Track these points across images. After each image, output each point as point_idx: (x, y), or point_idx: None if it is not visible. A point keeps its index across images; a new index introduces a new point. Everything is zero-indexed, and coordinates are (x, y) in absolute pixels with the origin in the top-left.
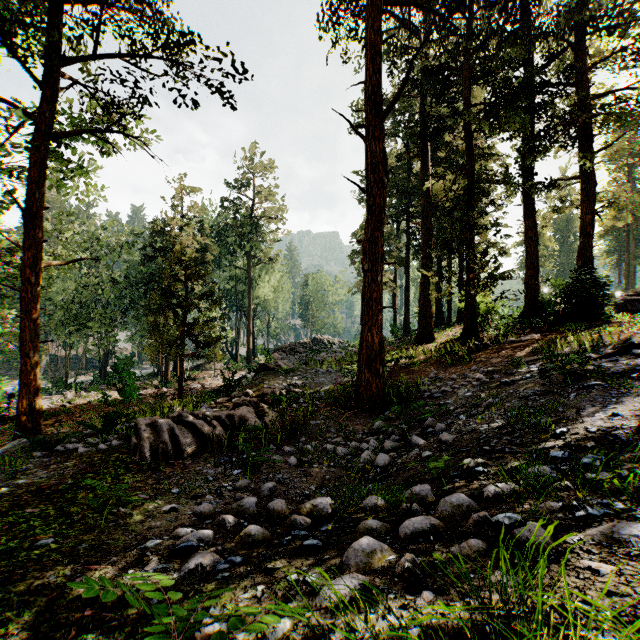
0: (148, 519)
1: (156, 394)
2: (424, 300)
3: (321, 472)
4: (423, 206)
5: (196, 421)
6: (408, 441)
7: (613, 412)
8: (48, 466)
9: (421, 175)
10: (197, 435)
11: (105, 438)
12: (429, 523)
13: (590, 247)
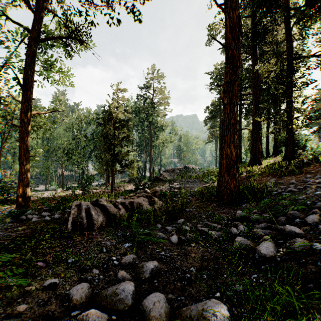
0: (20, 298)
1: (100, 191)
2: (254, 139)
3: (199, 252)
4: (253, 81)
5: (107, 204)
6: (277, 229)
7: None
8: (8, 229)
9: (252, 63)
10: (106, 214)
11: (53, 213)
12: None
13: None
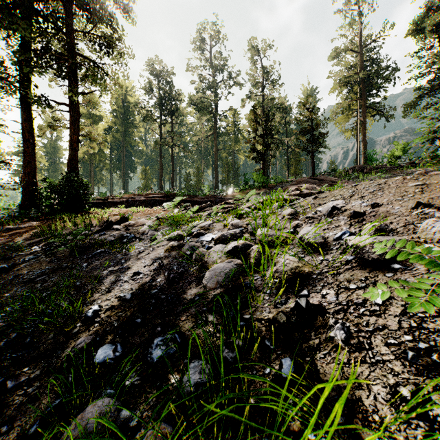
0: None
1: None
2: None
3: None
4: None
5: None
6: None
7: (136, 271)
8: None
9: None
10: None
11: None
12: None
13: (77, 159)
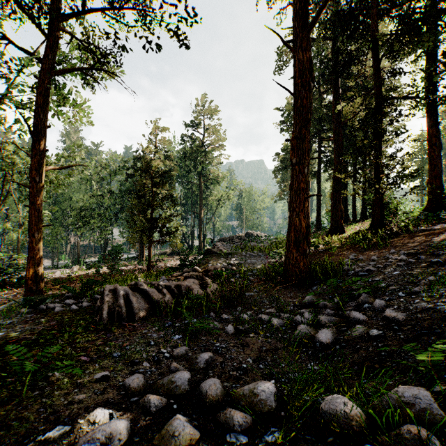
0: (75, 389)
1: (132, 269)
2: (336, 200)
3: (257, 342)
4: (335, 125)
5: (149, 289)
6: (344, 316)
7: None
8: (28, 321)
9: (333, 101)
10: (149, 301)
11: (79, 300)
12: None
13: None
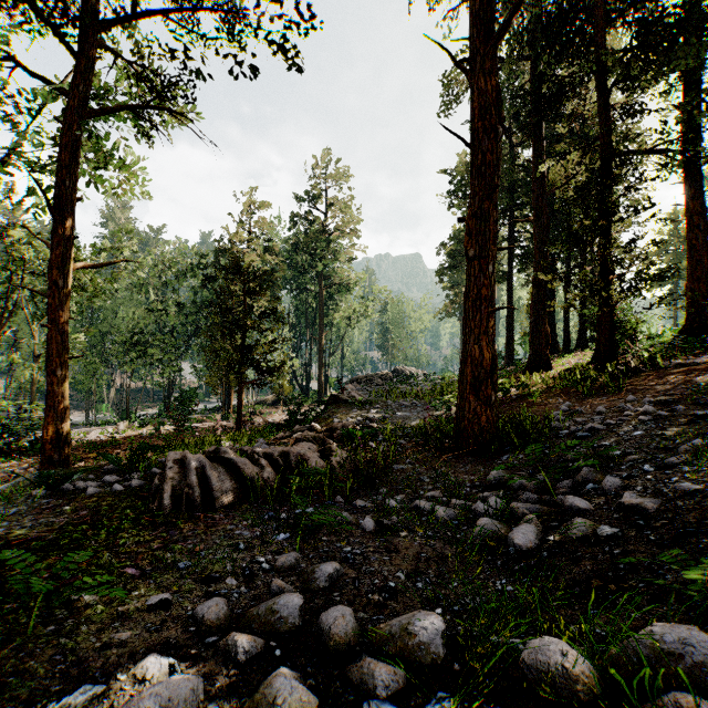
0: (115, 622)
1: (212, 427)
2: (537, 317)
3: (413, 546)
4: (536, 197)
5: (237, 458)
6: (554, 503)
7: None
8: (43, 510)
9: (533, 158)
10: (237, 478)
11: (126, 476)
12: None
13: None
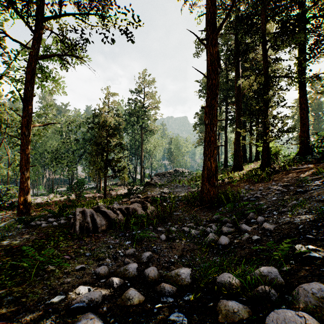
0: (64, 275)
1: (93, 196)
2: (237, 147)
3: (181, 245)
4: (236, 94)
5: (107, 210)
6: (238, 227)
7: None
8: (23, 234)
9: (235, 77)
10: (107, 219)
11: (58, 218)
12: (304, 322)
13: None
